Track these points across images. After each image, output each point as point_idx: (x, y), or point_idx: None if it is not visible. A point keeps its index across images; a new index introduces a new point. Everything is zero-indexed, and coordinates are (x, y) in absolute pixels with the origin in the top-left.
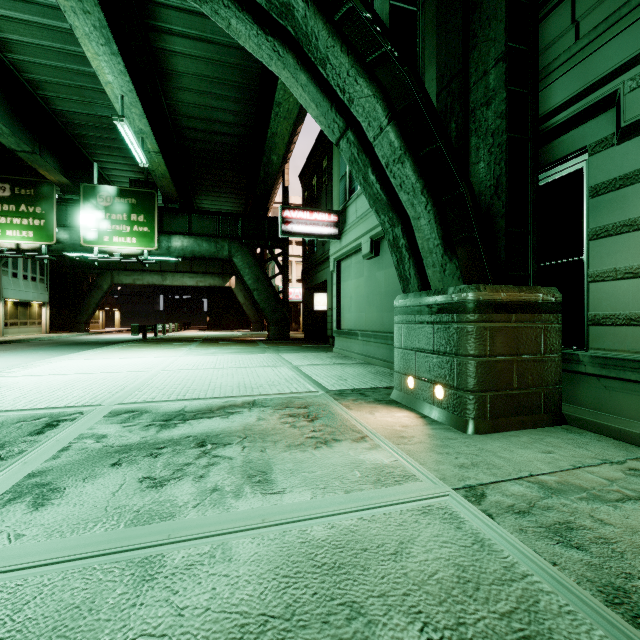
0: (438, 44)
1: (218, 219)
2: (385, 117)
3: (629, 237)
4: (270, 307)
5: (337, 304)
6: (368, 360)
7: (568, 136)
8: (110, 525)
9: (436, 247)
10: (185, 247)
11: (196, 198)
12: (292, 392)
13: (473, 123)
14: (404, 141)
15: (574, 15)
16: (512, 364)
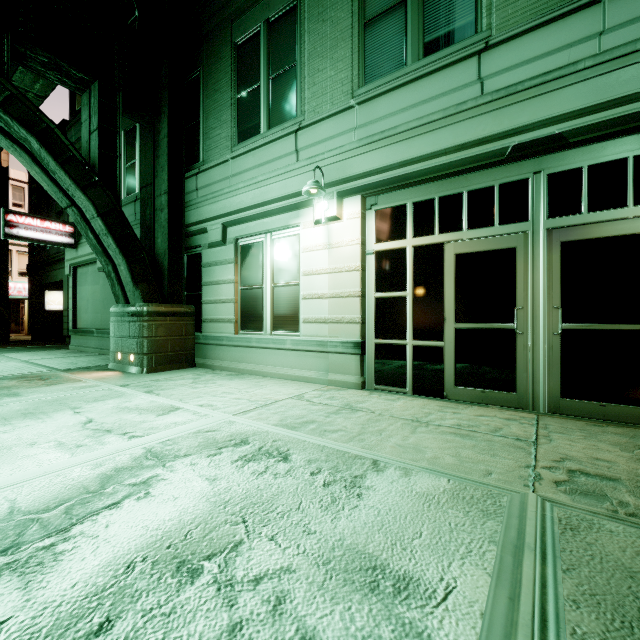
0: (142, 159)
1: None
2: (96, 213)
3: (211, 287)
4: None
5: (74, 306)
6: (103, 352)
7: (197, 237)
8: None
9: (130, 282)
10: None
11: None
12: (25, 372)
13: (156, 216)
14: (107, 228)
15: (197, 186)
16: (167, 341)
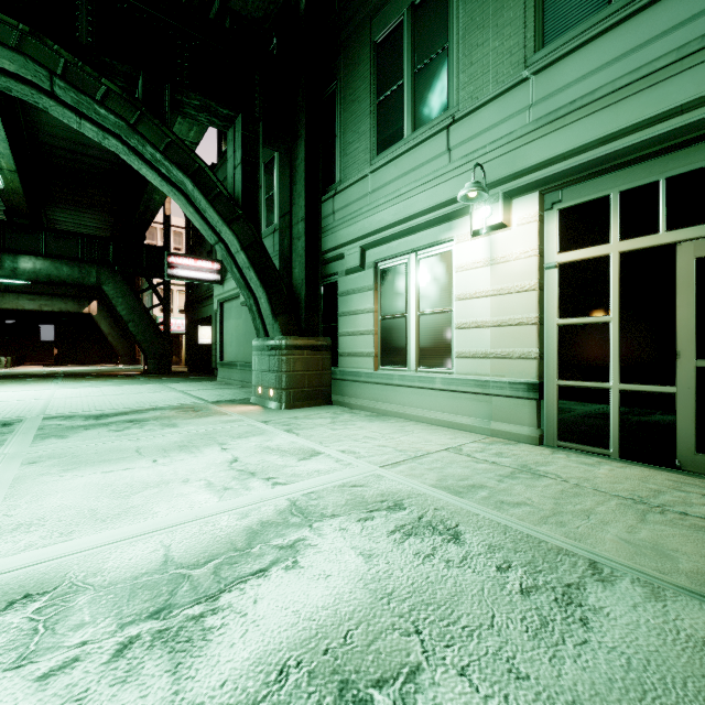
0: (280, 188)
1: (83, 241)
2: (239, 247)
3: (349, 318)
4: (149, 339)
5: (220, 339)
6: (245, 385)
7: (333, 264)
8: (108, 438)
9: (269, 315)
10: (38, 270)
11: (47, 209)
12: (182, 403)
13: (294, 246)
14: (249, 261)
15: (333, 209)
16: (305, 376)
